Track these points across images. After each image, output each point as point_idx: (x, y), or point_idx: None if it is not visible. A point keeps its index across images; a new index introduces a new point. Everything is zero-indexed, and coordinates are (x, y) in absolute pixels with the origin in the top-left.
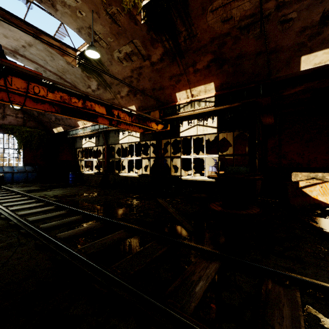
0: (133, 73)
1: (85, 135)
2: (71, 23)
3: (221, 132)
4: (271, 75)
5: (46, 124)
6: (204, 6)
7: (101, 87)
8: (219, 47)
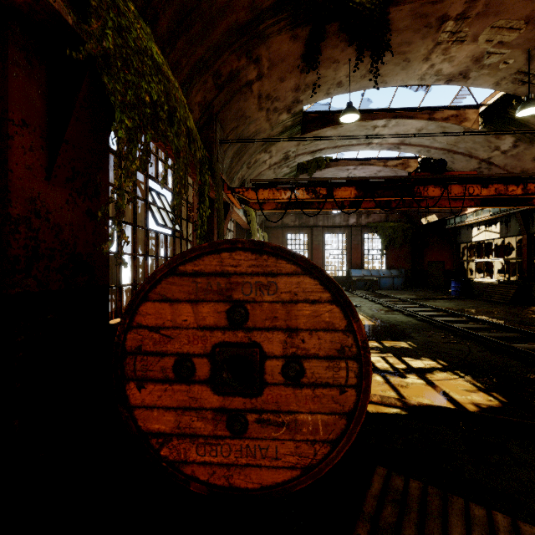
0: None
1: (477, 223)
2: (485, 82)
3: None
4: None
5: (411, 214)
6: None
7: (522, 143)
8: None
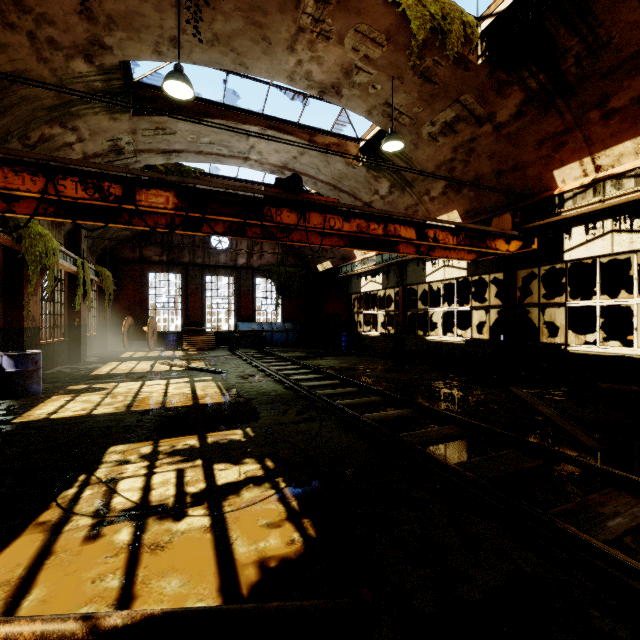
0: (456, 153)
1: (365, 272)
2: (358, 107)
3: None
4: None
5: (308, 258)
6: None
7: (396, 189)
8: None
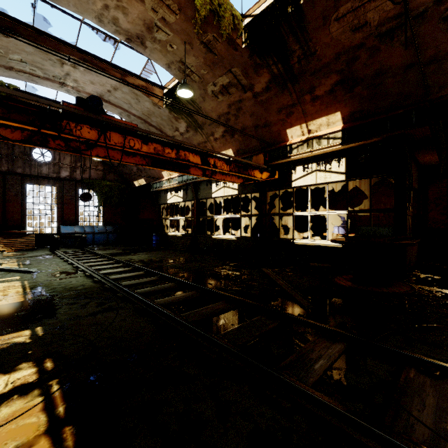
0: (230, 108)
1: (171, 189)
2: (160, 60)
3: (351, 180)
4: (430, 95)
5: (127, 176)
6: (326, 15)
7: (191, 129)
8: (348, 63)
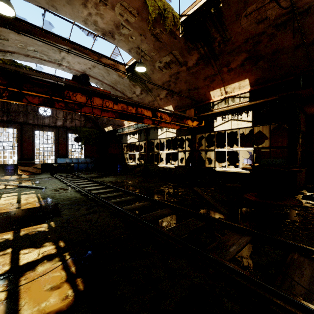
0: (171, 78)
1: (129, 133)
2: (124, 47)
3: (256, 126)
4: (313, 66)
5: (100, 124)
6: (238, 13)
7: (144, 92)
8: (253, 45)
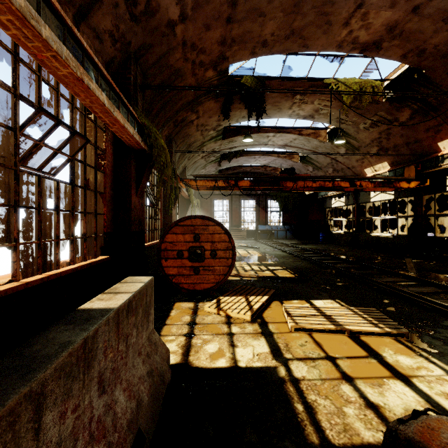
0: (381, 134)
1: (334, 195)
2: (323, 121)
3: None
4: None
5: None
6: None
7: (349, 151)
8: None
